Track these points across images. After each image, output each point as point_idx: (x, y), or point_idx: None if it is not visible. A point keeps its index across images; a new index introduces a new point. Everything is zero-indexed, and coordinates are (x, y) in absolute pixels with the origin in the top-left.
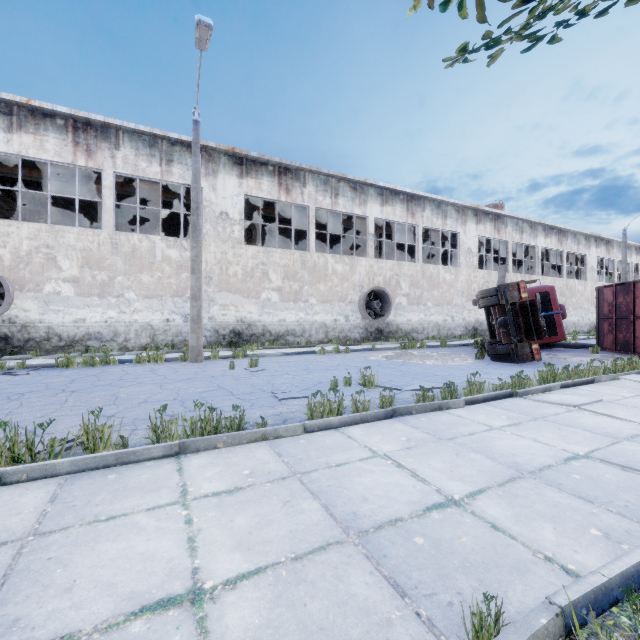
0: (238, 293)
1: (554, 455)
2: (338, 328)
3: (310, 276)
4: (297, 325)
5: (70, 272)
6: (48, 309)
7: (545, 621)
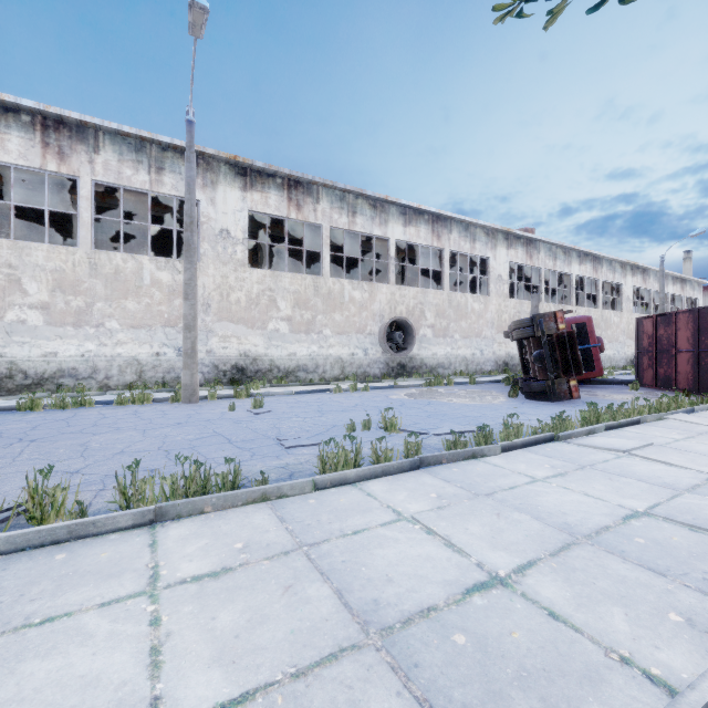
0: (241, 323)
1: (610, 513)
2: (356, 363)
3: (324, 304)
4: (309, 360)
5: (38, 297)
6: (10, 341)
7: None
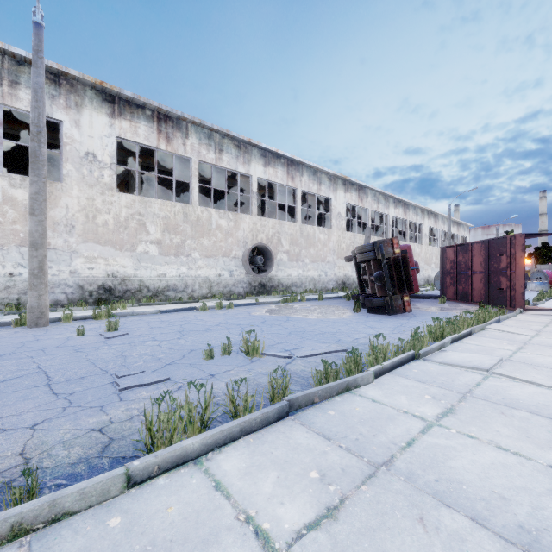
0: (109, 245)
1: None
2: (222, 283)
3: (193, 230)
4: (179, 280)
5: None
6: None
7: None
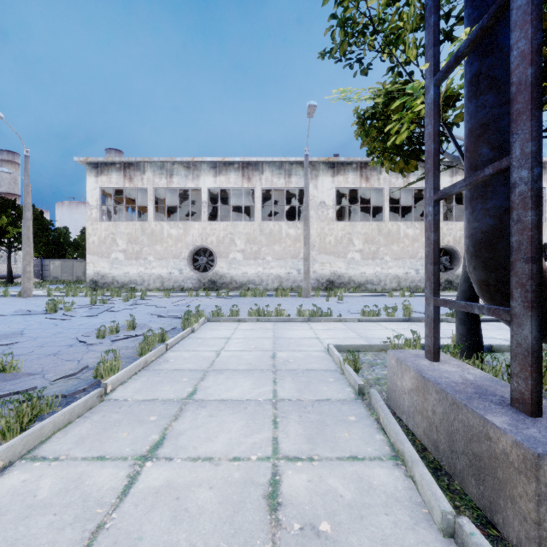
0: (331, 255)
1: None
2: (409, 279)
3: (385, 240)
4: (374, 276)
5: (240, 247)
6: (231, 267)
7: (401, 344)
